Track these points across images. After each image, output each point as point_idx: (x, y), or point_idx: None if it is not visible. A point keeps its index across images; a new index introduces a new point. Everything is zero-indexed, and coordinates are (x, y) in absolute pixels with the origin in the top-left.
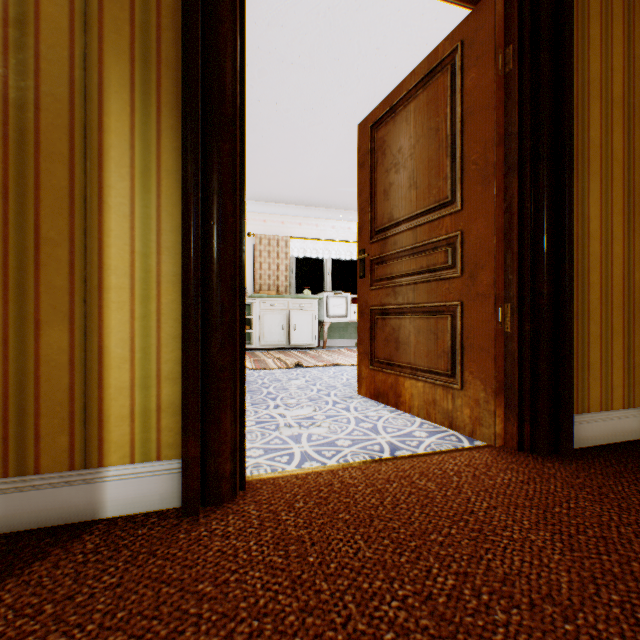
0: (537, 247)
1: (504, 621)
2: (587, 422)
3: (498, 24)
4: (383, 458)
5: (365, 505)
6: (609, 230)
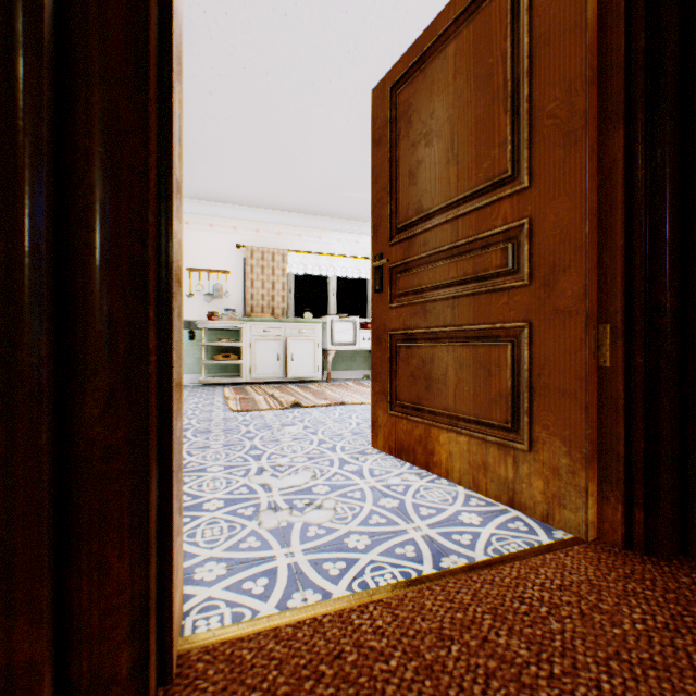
0: (656, 237)
1: None
2: None
3: None
4: (424, 577)
5: None
6: None
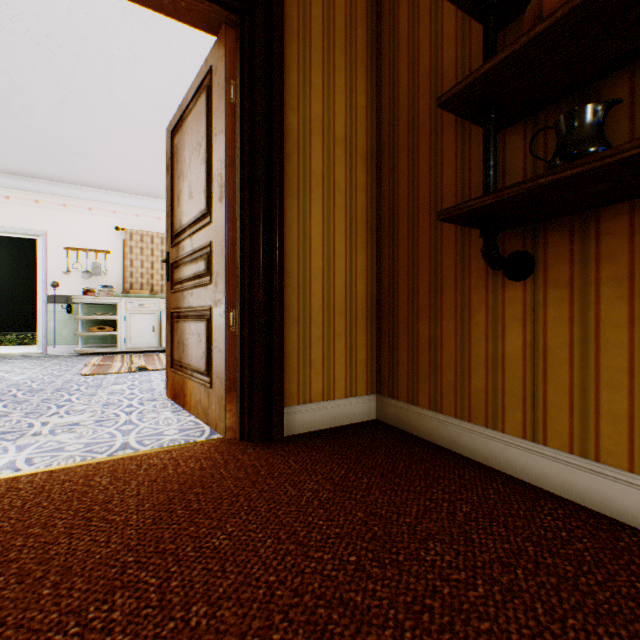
0: (254, 260)
1: None
2: (309, 411)
3: (230, 57)
4: (93, 459)
5: (2, 508)
6: (332, 248)
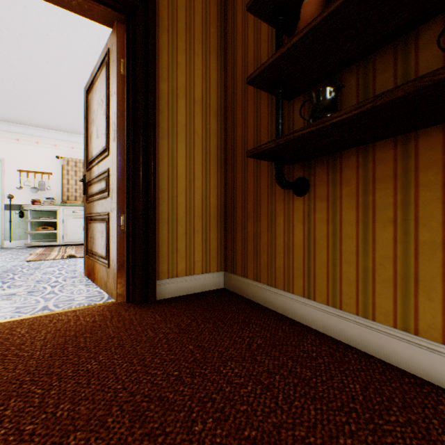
0: (136, 181)
1: None
2: (176, 282)
3: (121, 43)
4: (19, 317)
5: None
6: (193, 173)
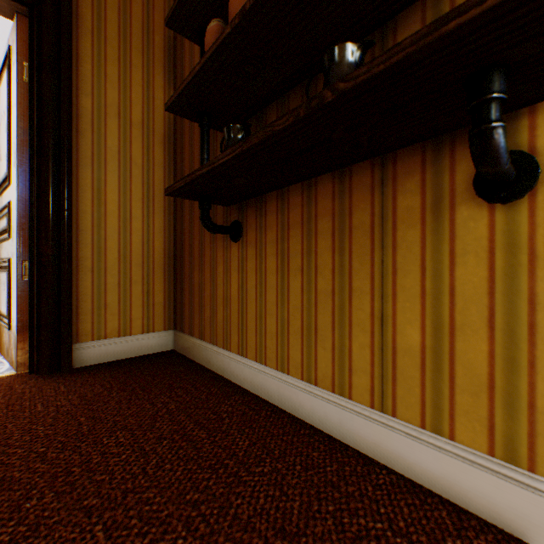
0: (42, 219)
1: None
2: (104, 345)
3: (23, 42)
4: None
5: None
6: (130, 211)
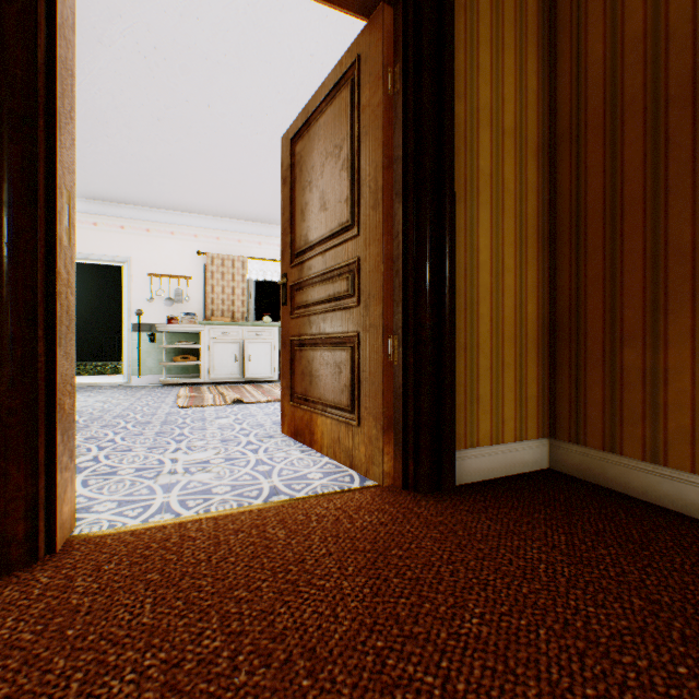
0: (420, 277)
1: (241, 684)
2: (476, 457)
3: (388, 41)
4: (251, 505)
5: (188, 561)
6: (501, 261)
